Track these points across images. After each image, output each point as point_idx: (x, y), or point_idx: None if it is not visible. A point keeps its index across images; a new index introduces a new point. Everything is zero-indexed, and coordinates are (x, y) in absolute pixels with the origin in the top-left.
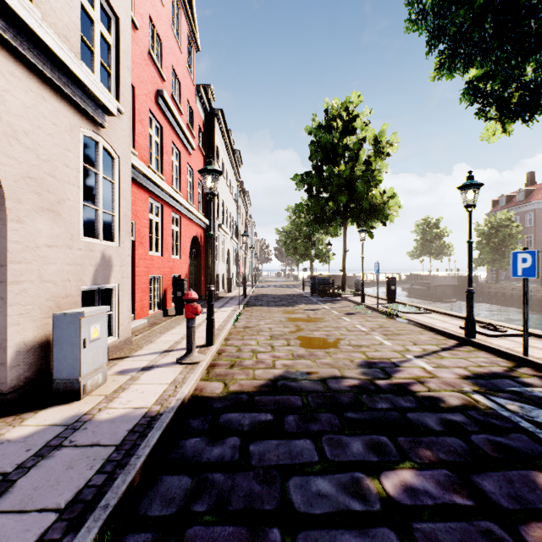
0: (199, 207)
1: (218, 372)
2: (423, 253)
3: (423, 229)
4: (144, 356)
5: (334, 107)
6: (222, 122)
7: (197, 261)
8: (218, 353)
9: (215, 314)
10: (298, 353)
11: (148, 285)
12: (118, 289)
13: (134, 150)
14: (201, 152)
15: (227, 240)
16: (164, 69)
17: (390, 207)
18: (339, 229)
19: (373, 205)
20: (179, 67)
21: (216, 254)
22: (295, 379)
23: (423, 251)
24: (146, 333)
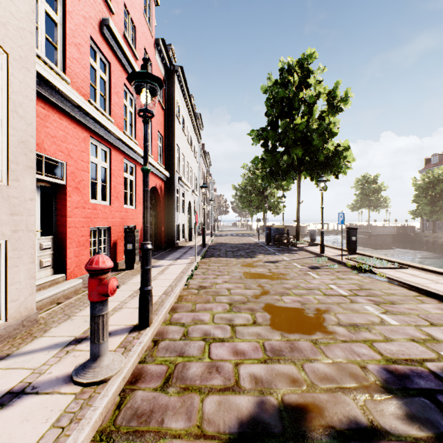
0: (159, 160)
1: (137, 402)
2: (362, 206)
3: (362, 184)
4: (33, 354)
5: (289, 65)
6: (182, 80)
7: (157, 212)
8: (153, 342)
9: (169, 268)
10: (272, 344)
11: (89, 238)
12: (6, 248)
13: (63, 74)
14: (161, 105)
15: (188, 193)
16: (113, 1)
17: (344, 159)
18: (292, 183)
19: (327, 157)
20: (133, 9)
21: (176, 205)
22: (282, 439)
23: (362, 204)
24: (75, 299)
